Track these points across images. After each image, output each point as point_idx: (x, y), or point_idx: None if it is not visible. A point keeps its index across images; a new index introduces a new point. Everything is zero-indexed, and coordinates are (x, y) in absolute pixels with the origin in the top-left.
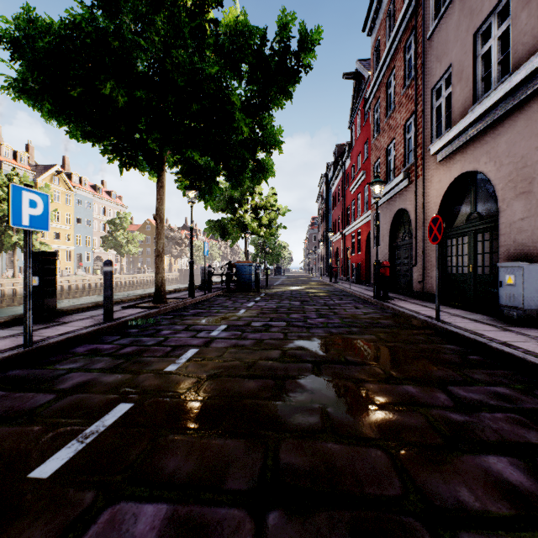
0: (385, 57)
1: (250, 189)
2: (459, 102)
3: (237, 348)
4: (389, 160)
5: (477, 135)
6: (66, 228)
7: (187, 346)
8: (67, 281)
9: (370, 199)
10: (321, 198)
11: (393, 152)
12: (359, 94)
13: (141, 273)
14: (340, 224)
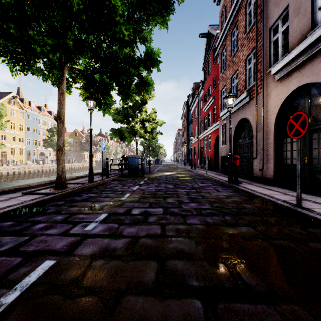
0: (231, 15)
1: (139, 108)
2: (297, 32)
3: (105, 257)
4: (233, 86)
5: (315, 53)
6: (20, 133)
7: (45, 254)
8: (18, 168)
9: (217, 115)
10: (184, 117)
11: (236, 80)
12: (209, 48)
13: (70, 163)
14: (196, 132)
